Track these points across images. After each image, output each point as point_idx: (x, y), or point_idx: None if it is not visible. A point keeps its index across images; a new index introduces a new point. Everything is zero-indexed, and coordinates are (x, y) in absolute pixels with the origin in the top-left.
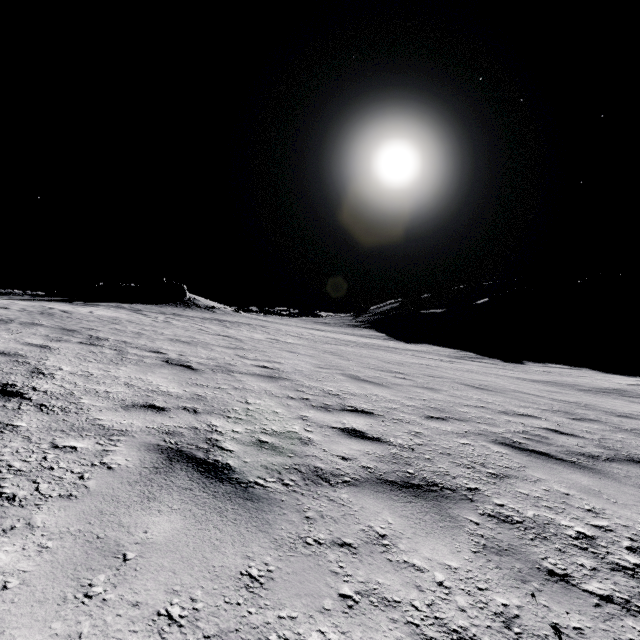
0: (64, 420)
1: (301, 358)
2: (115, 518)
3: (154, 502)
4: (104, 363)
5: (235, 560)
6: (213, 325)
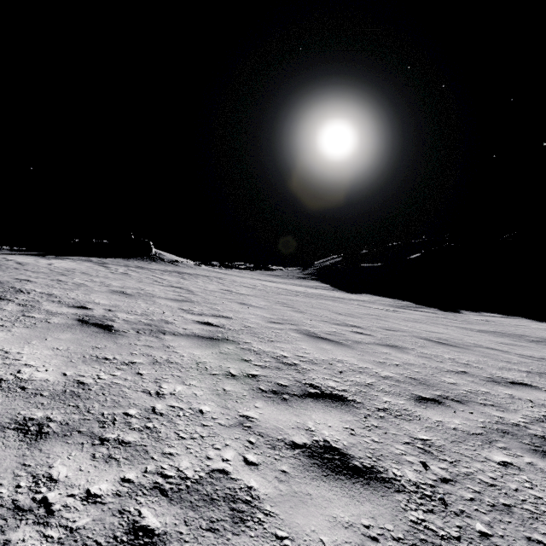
0: None
1: (252, 311)
2: None
3: None
4: None
5: None
6: (171, 277)
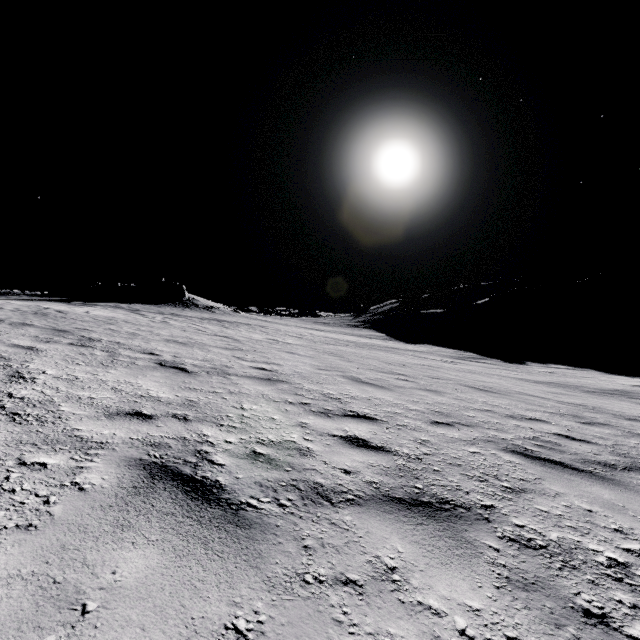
0: (38, 431)
1: (300, 359)
2: (79, 554)
3: (128, 532)
4: (93, 366)
5: (219, 608)
6: (211, 325)
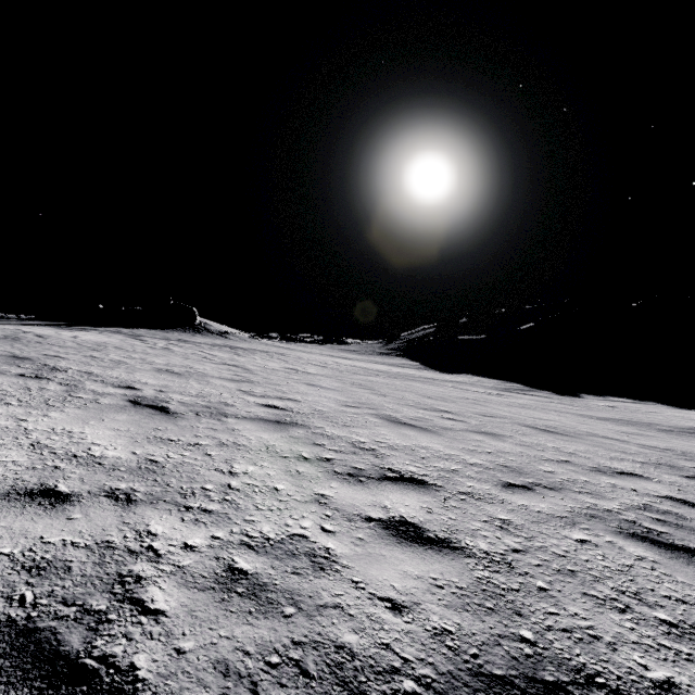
0: None
1: (323, 393)
2: None
3: None
4: (29, 406)
5: None
6: (222, 352)
